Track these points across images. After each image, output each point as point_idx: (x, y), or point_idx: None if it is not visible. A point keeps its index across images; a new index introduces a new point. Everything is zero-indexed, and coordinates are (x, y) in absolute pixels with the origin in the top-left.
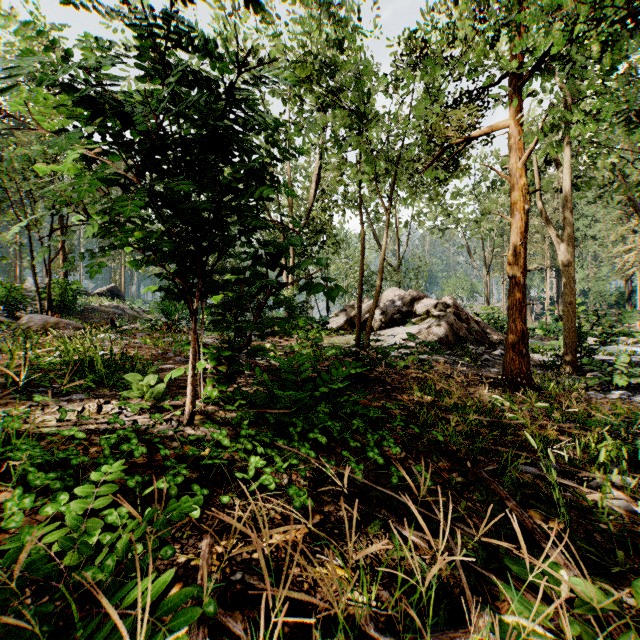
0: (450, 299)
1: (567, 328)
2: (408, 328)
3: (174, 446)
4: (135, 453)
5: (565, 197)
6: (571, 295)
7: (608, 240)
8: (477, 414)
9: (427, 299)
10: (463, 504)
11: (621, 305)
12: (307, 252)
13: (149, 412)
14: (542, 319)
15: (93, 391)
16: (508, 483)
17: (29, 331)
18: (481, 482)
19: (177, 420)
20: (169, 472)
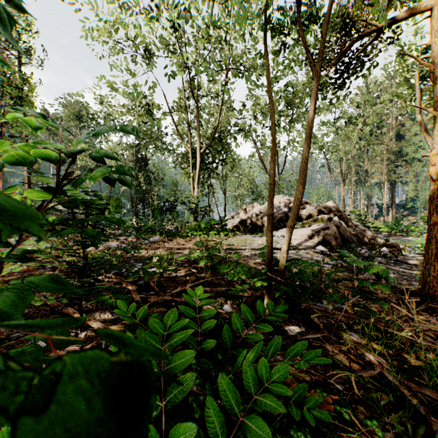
0: (332, 204)
1: None
2: (297, 230)
3: None
4: None
5: None
6: None
7: None
8: None
9: (311, 204)
10: None
11: None
12: (209, 168)
13: None
14: (380, 219)
15: None
16: None
17: None
18: None
19: None
20: None
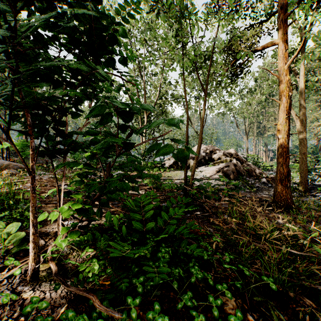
0: (233, 151)
1: (302, 168)
2: (210, 167)
3: None
4: None
5: (301, 92)
6: (304, 149)
7: (309, 119)
8: (288, 248)
9: (220, 151)
10: None
11: (315, 153)
12: None
13: (2, 261)
14: (274, 160)
15: None
16: None
17: None
18: None
19: (24, 272)
20: None
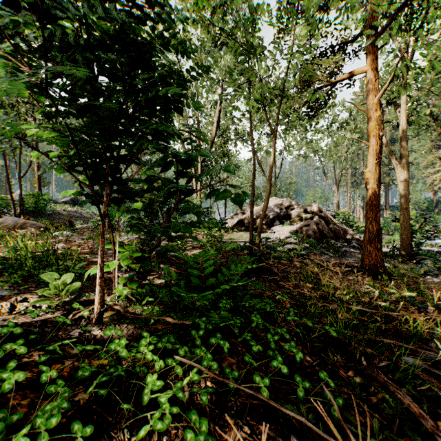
0: (315, 206)
1: (403, 227)
2: (285, 227)
3: (73, 353)
4: (5, 385)
5: (402, 130)
6: (406, 203)
7: (422, 164)
8: (359, 306)
9: (298, 206)
10: (376, 422)
11: (430, 210)
12: None
13: (63, 309)
14: None
15: (20, 286)
16: (409, 387)
17: (4, 229)
18: (378, 381)
19: (87, 318)
20: (45, 407)
